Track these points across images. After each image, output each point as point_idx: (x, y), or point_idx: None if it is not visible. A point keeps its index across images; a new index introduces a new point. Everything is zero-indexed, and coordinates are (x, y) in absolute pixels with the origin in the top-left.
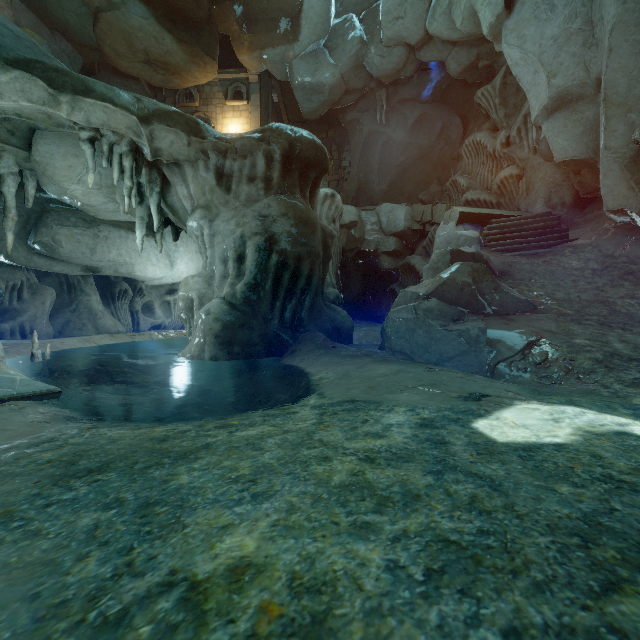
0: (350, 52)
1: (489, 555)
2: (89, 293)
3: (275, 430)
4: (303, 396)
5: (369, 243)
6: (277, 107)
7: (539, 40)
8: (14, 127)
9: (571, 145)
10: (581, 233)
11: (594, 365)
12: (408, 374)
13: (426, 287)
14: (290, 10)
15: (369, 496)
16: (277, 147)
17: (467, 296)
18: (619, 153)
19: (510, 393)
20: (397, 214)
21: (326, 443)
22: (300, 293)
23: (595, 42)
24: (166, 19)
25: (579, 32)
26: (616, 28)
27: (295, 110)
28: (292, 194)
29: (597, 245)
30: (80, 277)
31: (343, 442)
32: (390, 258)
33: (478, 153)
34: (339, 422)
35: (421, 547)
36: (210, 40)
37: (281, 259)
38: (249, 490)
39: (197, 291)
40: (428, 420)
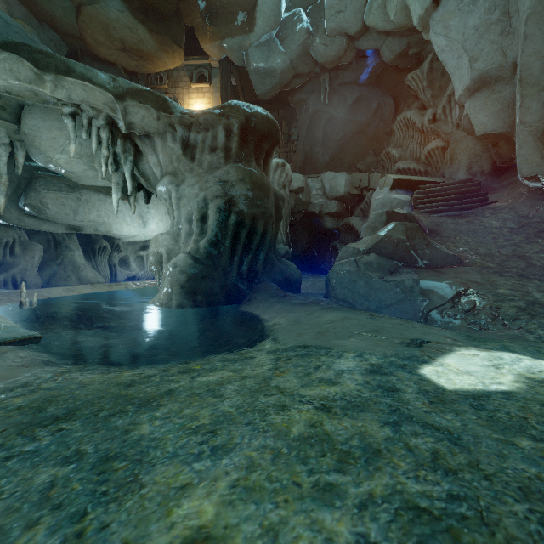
0: (298, 41)
1: (466, 528)
2: (73, 249)
3: (234, 376)
4: (259, 340)
5: (314, 206)
6: (235, 89)
7: (462, 29)
8: (5, 103)
9: (490, 120)
10: (499, 197)
11: (518, 312)
12: (353, 321)
13: (365, 243)
14: (246, 5)
15: (329, 451)
16: (235, 121)
17: (402, 251)
18: (533, 127)
19: (448, 339)
20: (338, 181)
21: (283, 390)
22: (255, 249)
23: (512, 31)
24: (139, 12)
25: (498, 22)
26: (531, 18)
27: (251, 92)
28: (248, 162)
29: (513, 207)
30: (65, 235)
31: (299, 389)
32: (332, 219)
33: (408, 128)
34: (293, 368)
35: (391, 517)
36: (177, 31)
37: (239, 219)
38: (209, 443)
39: (165, 247)
40: (377, 366)
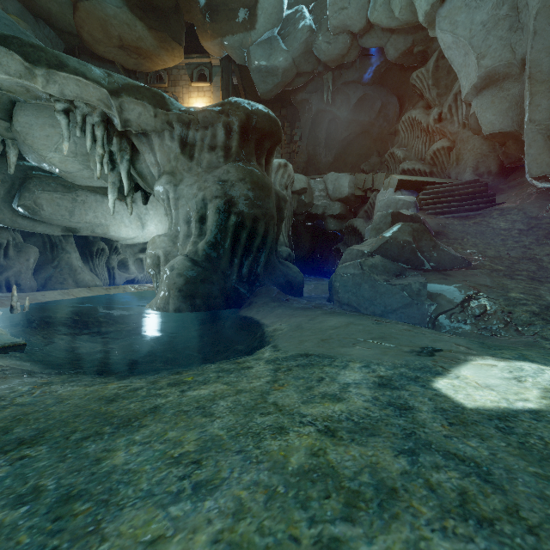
0: (301, 39)
1: None
2: (69, 251)
3: (228, 389)
4: (258, 347)
5: (317, 207)
6: (236, 89)
7: (469, 25)
8: None
9: (498, 119)
10: (507, 198)
11: (532, 318)
12: (358, 326)
13: (370, 245)
14: (248, 1)
15: (334, 490)
16: (235, 119)
17: (408, 253)
18: (543, 125)
19: (461, 347)
20: (342, 182)
21: (281, 407)
22: (256, 251)
23: (520, 26)
24: (138, 8)
25: (506, 18)
26: (540, 12)
27: (252, 91)
28: (249, 161)
29: (522, 208)
30: (61, 237)
31: (299, 406)
32: (336, 221)
33: (413, 128)
34: (294, 380)
35: None
36: (177, 27)
37: (239, 220)
38: (191, 477)
39: (163, 249)
40: (386, 379)
